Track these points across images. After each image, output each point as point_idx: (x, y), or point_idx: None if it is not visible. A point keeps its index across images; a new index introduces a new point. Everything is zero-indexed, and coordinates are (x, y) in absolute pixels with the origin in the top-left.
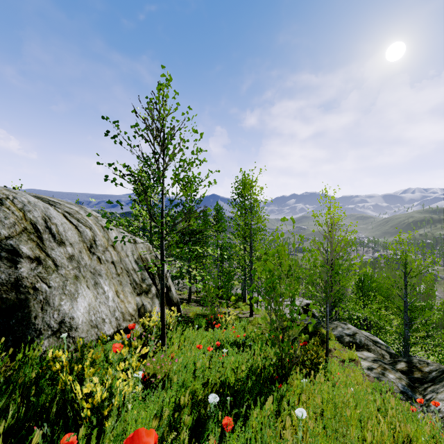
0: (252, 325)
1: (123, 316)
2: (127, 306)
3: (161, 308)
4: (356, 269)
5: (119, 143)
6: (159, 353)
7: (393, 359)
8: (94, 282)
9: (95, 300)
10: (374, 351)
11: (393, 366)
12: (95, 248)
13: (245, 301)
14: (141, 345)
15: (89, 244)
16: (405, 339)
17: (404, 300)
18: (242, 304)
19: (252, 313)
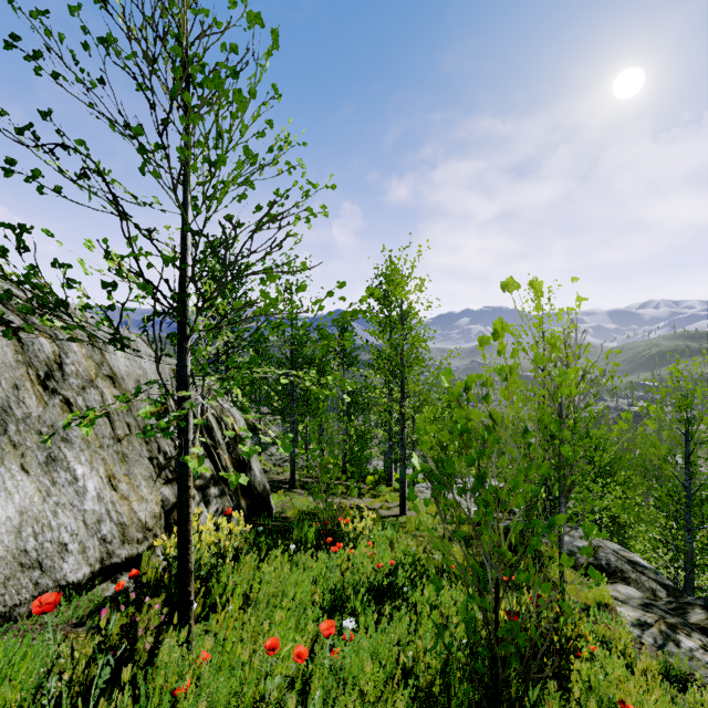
0: (406, 533)
1: (122, 533)
2: (138, 508)
3: (180, 528)
4: (624, 427)
5: (52, 75)
6: (195, 624)
7: (672, 598)
8: (45, 457)
9: (43, 500)
10: (637, 583)
11: (682, 617)
12: (59, 380)
13: (390, 484)
14: (117, 630)
15: (45, 371)
16: (687, 557)
17: (684, 486)
18: (386, 490)
19: (404, 509)
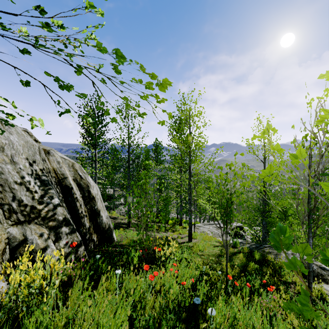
0: (194, 253)
1: None
2: None
3: None
4: None
5: None
6: None
7: None
8: None
9: None
10: None
11: None
12: None
13: (181, 224)
14: None
15: None
16: None
17: None
18: (179, 228)
19: (191, 238)
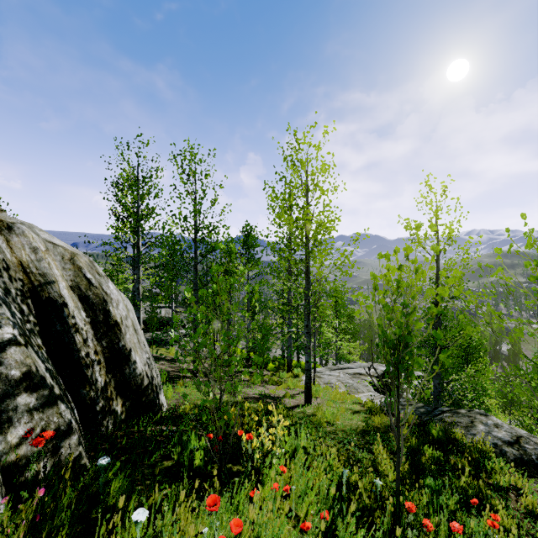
0: (317, 430)
1: None
2: None
3: None
4: None
5: None
6: None
7: None
8: None
9: None
10: None
11: None
12: None
13: (290, 370)
14: None
15: None
16: None
17: None
18: (286, 376)
19: (309, 398)
